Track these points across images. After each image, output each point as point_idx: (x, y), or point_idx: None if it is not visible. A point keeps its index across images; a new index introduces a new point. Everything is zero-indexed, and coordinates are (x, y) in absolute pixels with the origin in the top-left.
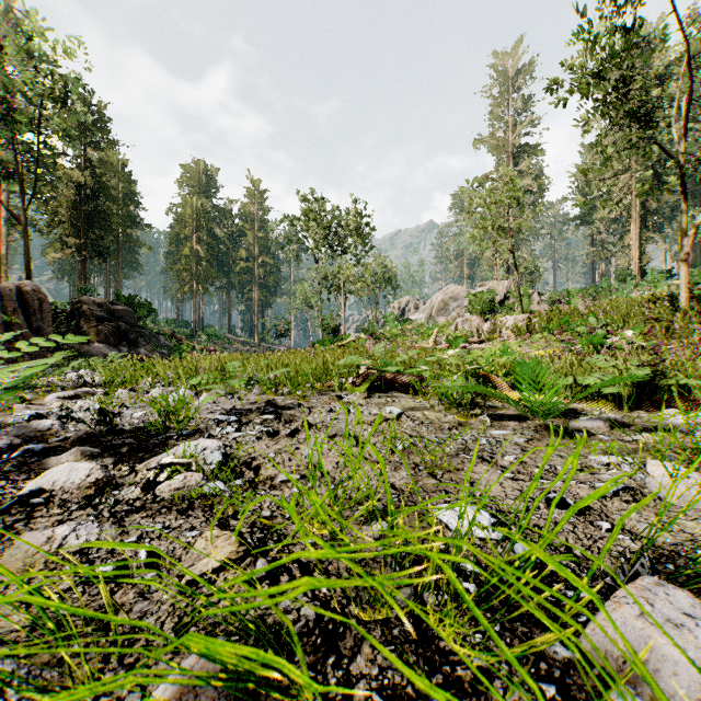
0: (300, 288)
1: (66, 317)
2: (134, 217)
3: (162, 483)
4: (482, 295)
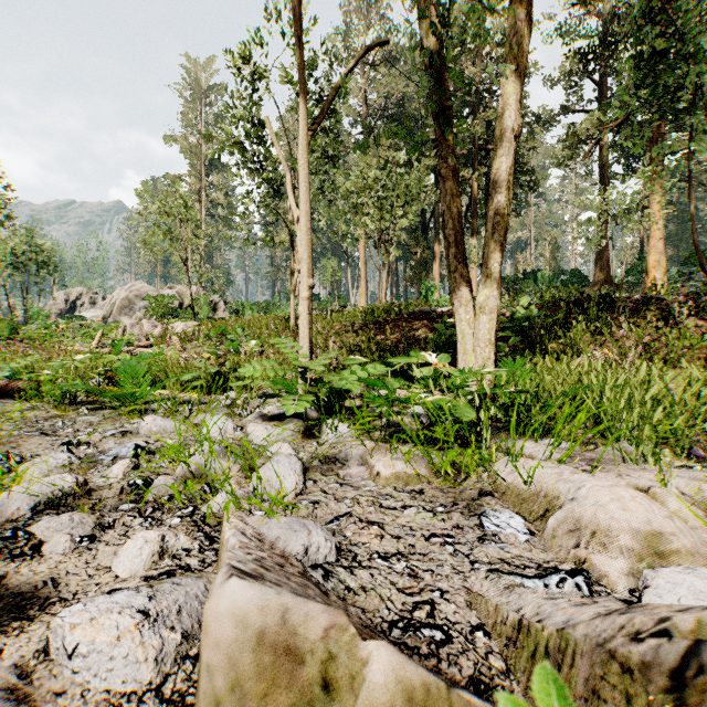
0: None
1: None
2: None
3: None
4: (163, 298)
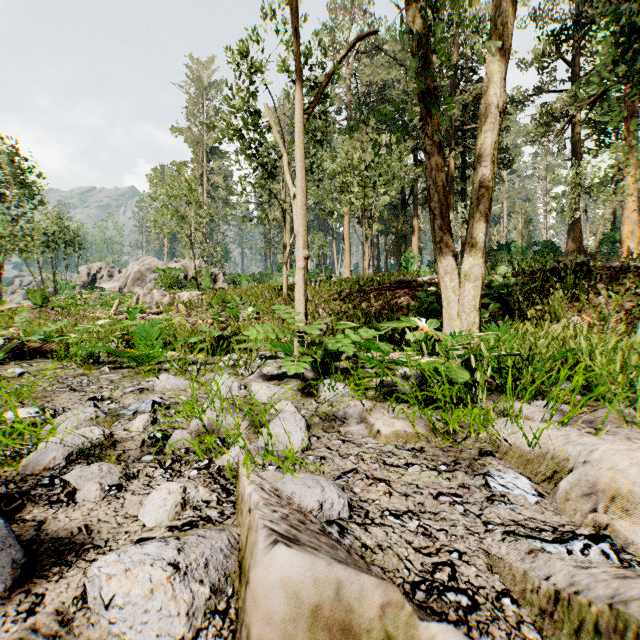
0: None
1: None
2: None
3: None
4: (171, 271)
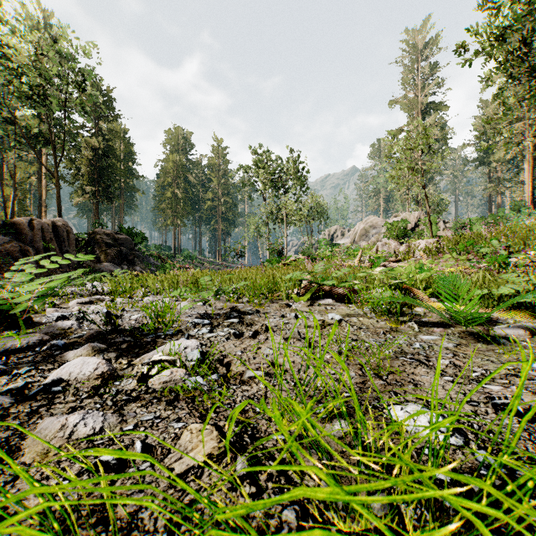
0: (253, 220)
1: (85, 243)
2: (132, 170)
3: (153, 377)
4: (397, 223)
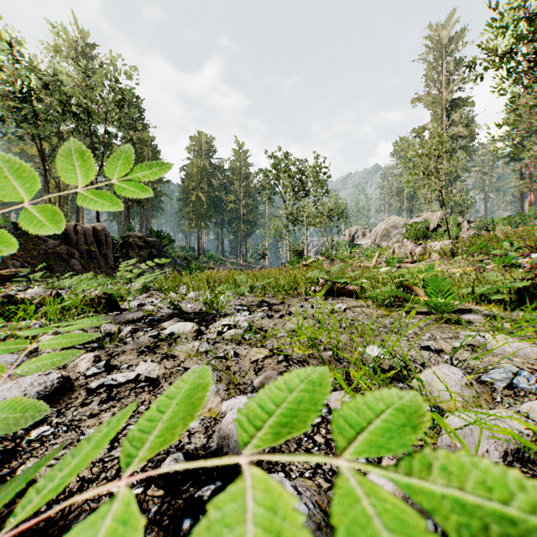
0: (273, 222)
1: (119, 246)
2: None
3: (225, 332)
4: (417, 224)
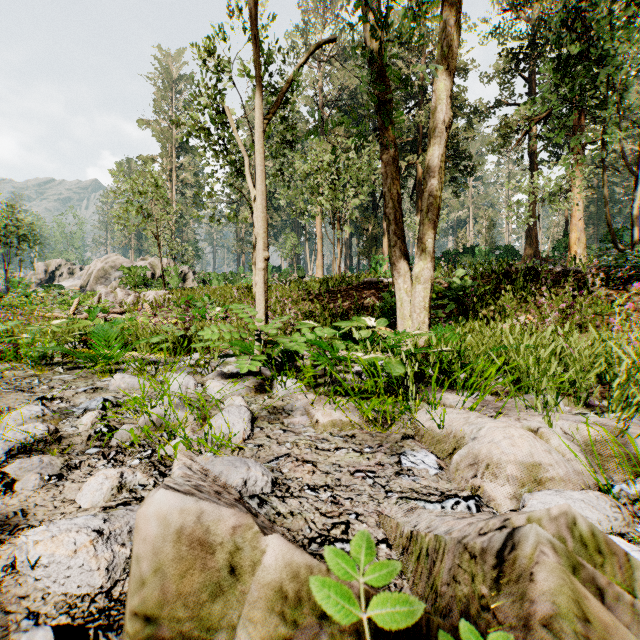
0: None
1: None
2: None
3: None
4: (136, 269)
